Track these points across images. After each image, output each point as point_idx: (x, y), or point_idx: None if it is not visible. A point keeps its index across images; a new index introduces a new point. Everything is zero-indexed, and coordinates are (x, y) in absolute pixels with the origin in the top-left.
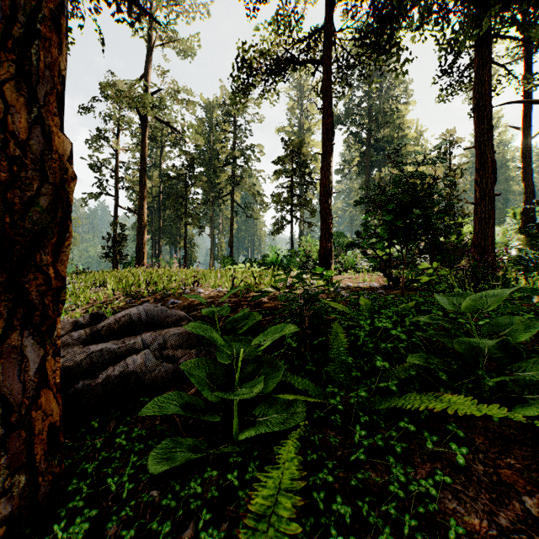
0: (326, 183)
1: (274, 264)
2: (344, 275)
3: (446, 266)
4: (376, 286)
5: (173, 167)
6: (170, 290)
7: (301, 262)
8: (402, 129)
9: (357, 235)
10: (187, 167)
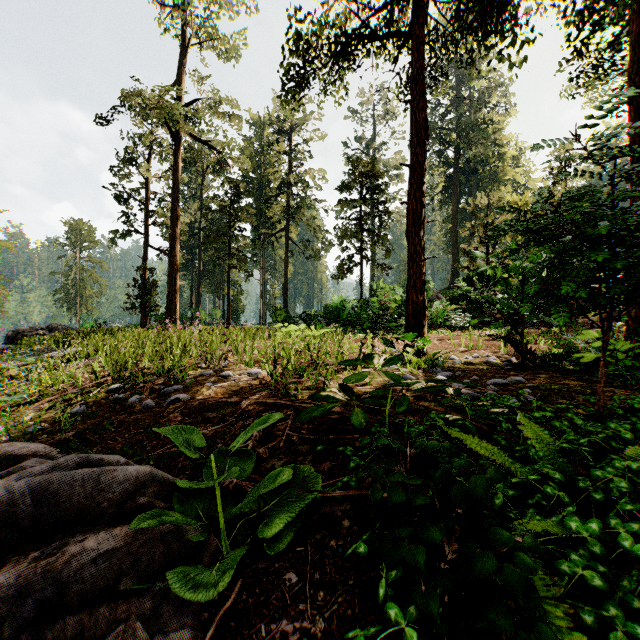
0: (416, 207)
1: (339, 318)
2: (432, 334)
3: (634, 339)
4: (495, 362)
5: (214, 196)
6: (179, 372)
7: (375, 317)
8: (499, 145)
9: (467, 284)
10: (231, 196)
